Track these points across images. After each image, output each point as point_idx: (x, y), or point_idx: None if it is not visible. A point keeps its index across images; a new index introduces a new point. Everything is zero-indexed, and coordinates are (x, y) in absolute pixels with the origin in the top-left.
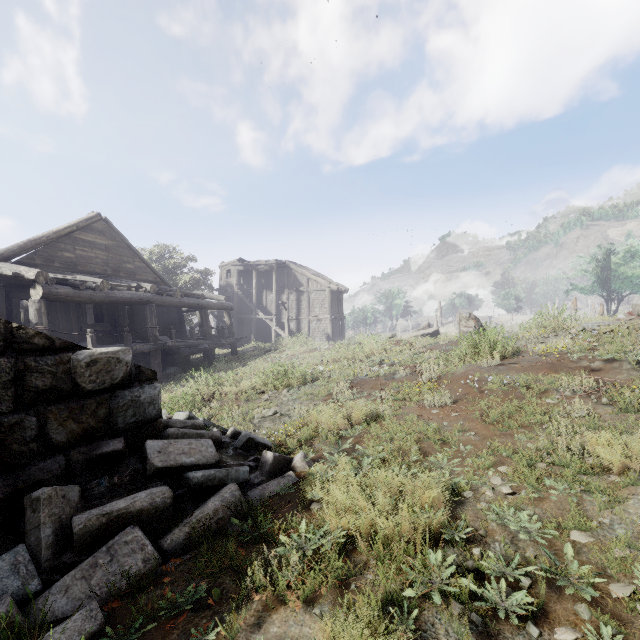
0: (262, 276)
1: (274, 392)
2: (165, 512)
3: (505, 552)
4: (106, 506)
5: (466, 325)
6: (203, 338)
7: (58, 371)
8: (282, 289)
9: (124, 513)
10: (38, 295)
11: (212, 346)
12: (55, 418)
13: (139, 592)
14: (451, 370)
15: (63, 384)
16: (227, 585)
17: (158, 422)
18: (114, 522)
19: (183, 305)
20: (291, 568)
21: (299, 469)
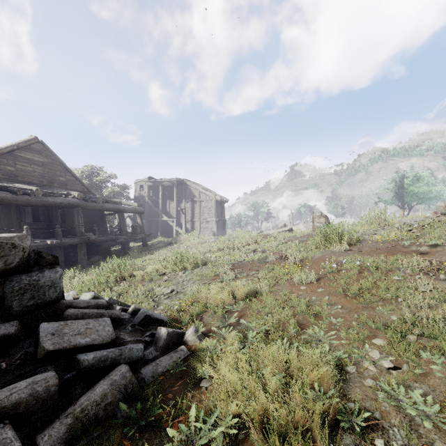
0: (166, 190)
1: (172, 274)
2: (48, 401)
3: (408, 441)
4: None
5: (319, 221)
6: (120, 234)
7: None
8: (181, 199)
9: None
10: None
11: (127, 240)
12: None
13: None
14: (310, 255)
15: None
16: None
17: (60, 303)
18: None
19: (104, 209)
20: None
21: (190, 342)
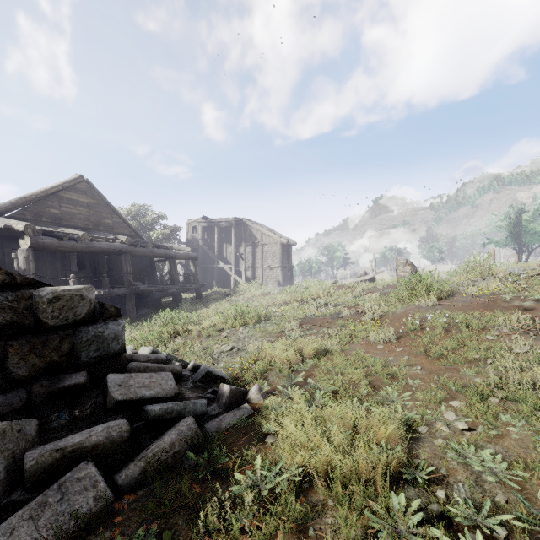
0: (223, 231)
1: (232, 330)
2: (122, 446)
3: (471, 495)
4: (61, 441)
5: (403, 270)
6: (172, 284)
7: (19, 307)
8: (240, 242)
9: (79, 448)
10: (26, 245)
11: (179, 290)
12: (16, 352)
13: (88, 534)
14: (391, 310)
15: (24, 319)
16: (179, 527)
17: (122, 356)
18: (68, 457)
19: (154, 255)
20: (246, 509)
21: (254, 401)
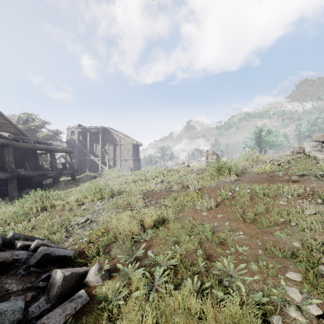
0: (93, 135)
1: (91, 203)
2: None
3: None
4: None
5: (211, 158)
6: (51, 170)
7: None
8: (105, 143)
9: None
10: None
11: (57, 175)
12: None
13: None
14: (207, 184)
15: None
16: None
17: None
18: None
19: (35, 148)
20: None
21: (92, 283)
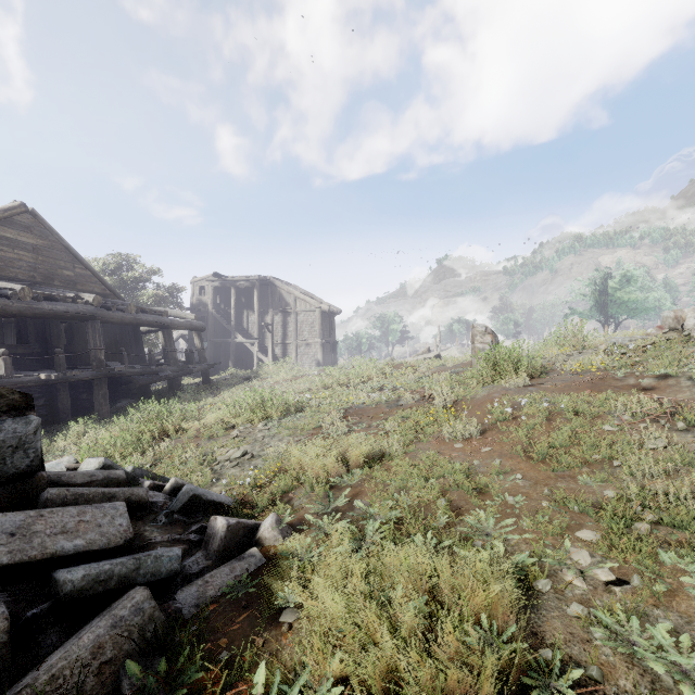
0: (242, 294)
1: (247, 426)
2: None
3: None
4: None
5: (482, 341)
6: (166, 364)
7: None
8: (266, 309)
9: None
10: None
11: (177, 373)
12: None
13: None
14: (469, 393)
15: None
16: None
17: (36, 478)
18: None
19: (139, 323)
20: None
21: (268, 542)
